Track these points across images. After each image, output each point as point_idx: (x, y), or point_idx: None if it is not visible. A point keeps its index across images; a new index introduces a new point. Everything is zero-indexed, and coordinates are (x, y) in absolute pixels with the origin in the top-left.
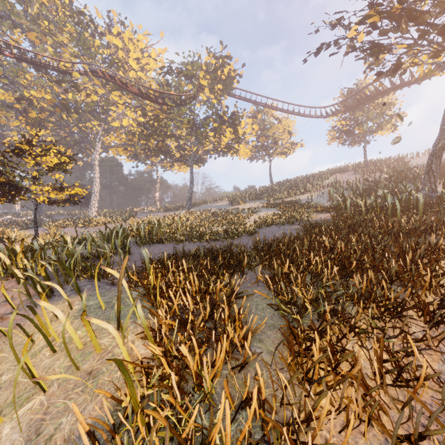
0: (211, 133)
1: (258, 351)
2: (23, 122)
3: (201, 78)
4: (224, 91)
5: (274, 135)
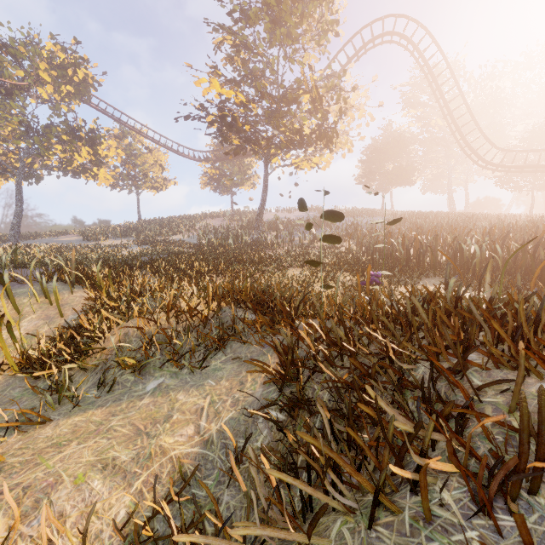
0: (57, 146)
1: None
2: None
3: (42, 70)
4: (76, 96)
5: (144, 165)
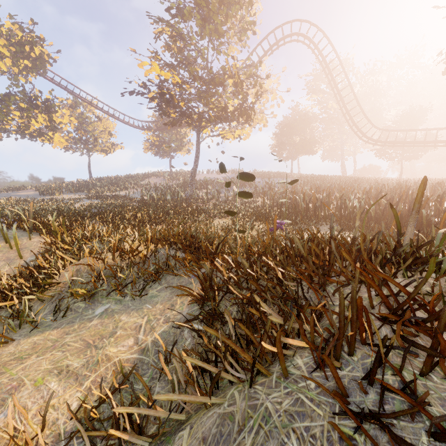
0: (15, 112)
1: None
2: None
3: (2, 46)
4: (33, 69)
5: (95, 132)
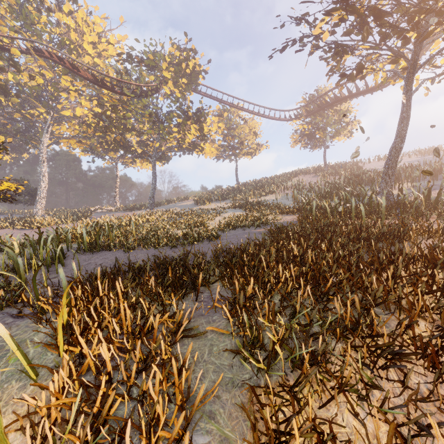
0: (174, 129)
1: (206, 441)
2: None
3: (164, 70)
4: (189, 86)
5: (241, 135)
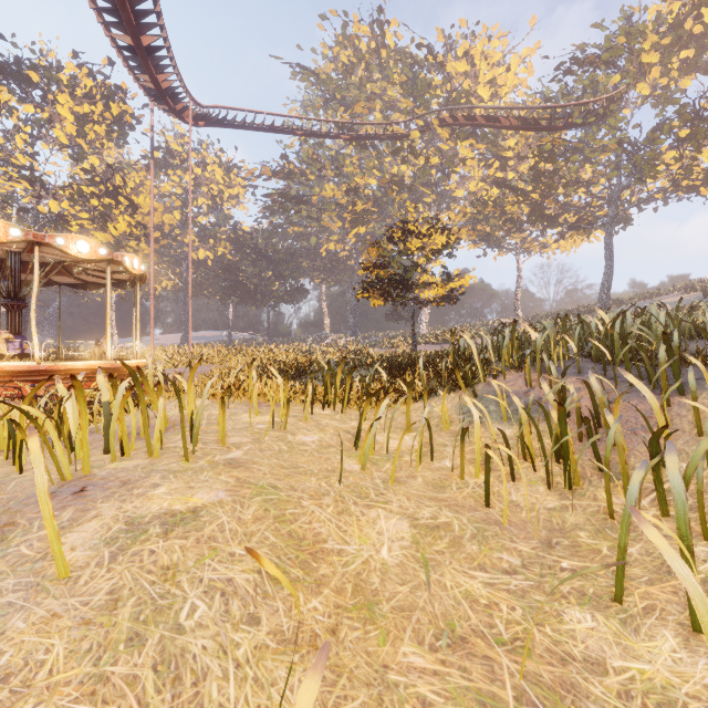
0: (668, 154)
1: None
2: (349, 219)
3: (646, 52)
4: (694, 60)
5: None
